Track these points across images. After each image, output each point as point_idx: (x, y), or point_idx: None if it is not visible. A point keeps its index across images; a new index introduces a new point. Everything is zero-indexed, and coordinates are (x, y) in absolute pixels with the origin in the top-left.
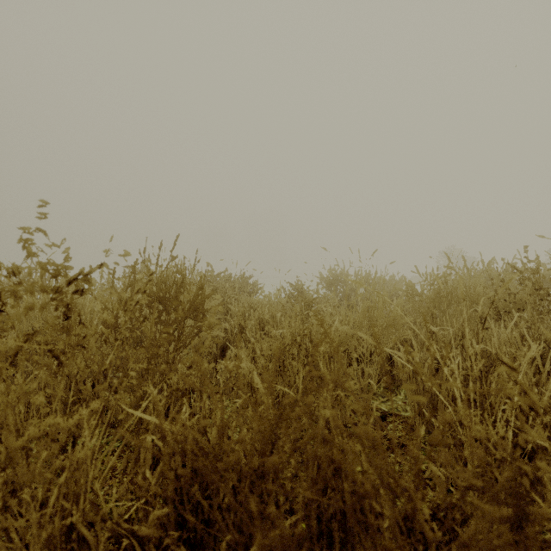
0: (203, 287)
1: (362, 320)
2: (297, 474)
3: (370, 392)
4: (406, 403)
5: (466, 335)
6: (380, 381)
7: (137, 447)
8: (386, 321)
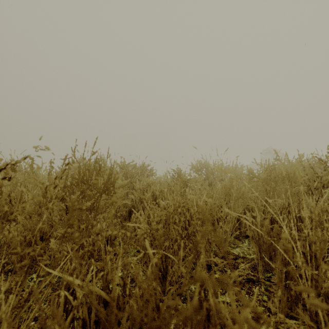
0: (112, 173)
1: (221, 194)
2: (178, 306)
3: (226, 242)
4: (250, 249)
5: (291, 204)
6: (233, 235)
7: (56, 296)
8: (237, 195)
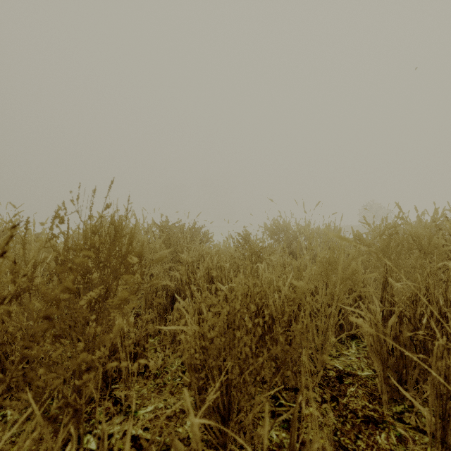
0: (132, 241)
1: (317, 274)
2: None
3: (324, 349)
4: (360, 358)
5: (431, 291)
6: (336, 339)
7: None
8: (342, 275)
